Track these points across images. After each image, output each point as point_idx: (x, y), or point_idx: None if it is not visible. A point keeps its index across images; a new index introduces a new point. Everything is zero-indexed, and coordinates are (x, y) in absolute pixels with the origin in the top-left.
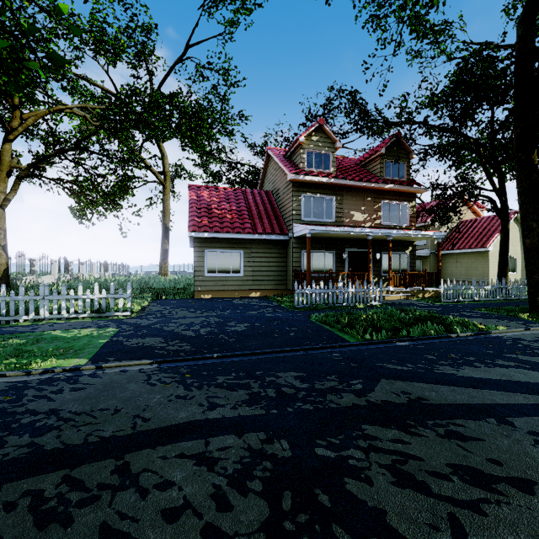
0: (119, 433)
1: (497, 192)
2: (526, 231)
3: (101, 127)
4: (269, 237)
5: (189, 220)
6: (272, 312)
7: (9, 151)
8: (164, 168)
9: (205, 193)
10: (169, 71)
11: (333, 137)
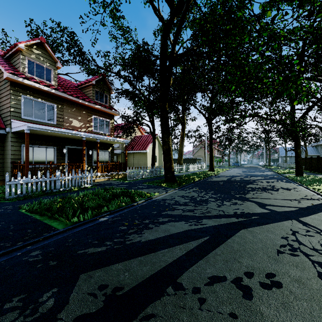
0: None
1: (151, 122)
2: (164, 142)
3: None
4: None
5: None
6: None
7: None
8: None
9: None
10: None
11: (54, 57)
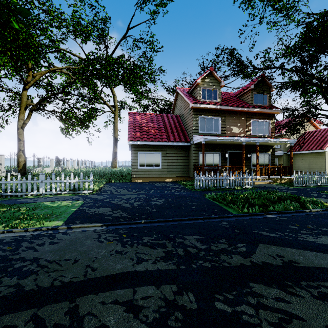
0: (74, 279)
1: None
2: None
3: (76, 79)
4: (178, 144)
5: (128, 133)
6: (180, 191)
7: (26, 95)
8: (114, 103)
9: (138, 117)
10: (117, 44)
11: (219, 79)
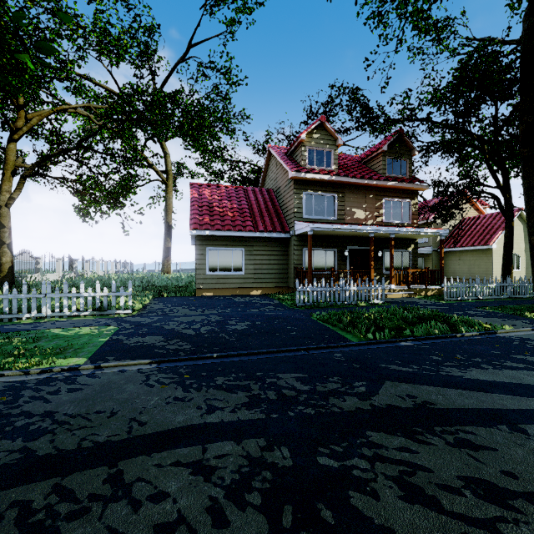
0: (114, 438)
1: (501, 189)
2: (532, 228)
3: (103, 126)
4: (271, 235)
5: (191, 218)
6: (273, 310)
7: (14, 150)
8: (167, 166)
9: (207, 191)
10: (172, 70)
11: (334, 135)
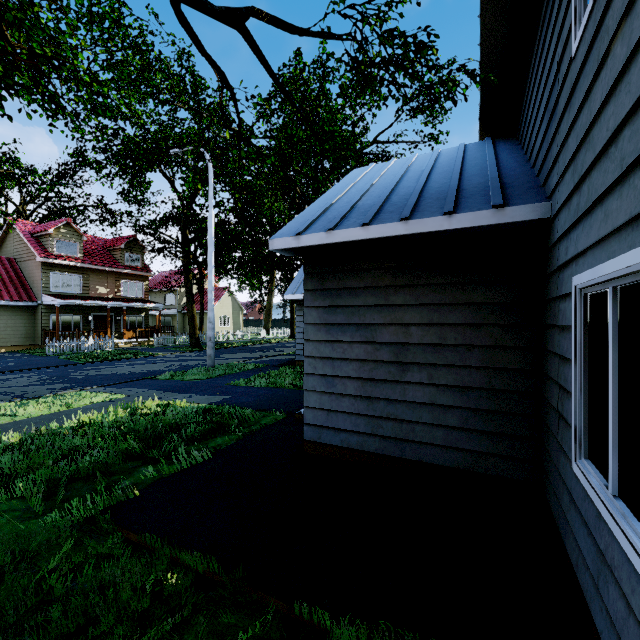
0: None
1: (198, 281)
2: (188, 310)
3: None
4: (18, 304)
5: None
6: (28, 358)
7: None
8: None
9: None
10: None
11: (80, 232)
